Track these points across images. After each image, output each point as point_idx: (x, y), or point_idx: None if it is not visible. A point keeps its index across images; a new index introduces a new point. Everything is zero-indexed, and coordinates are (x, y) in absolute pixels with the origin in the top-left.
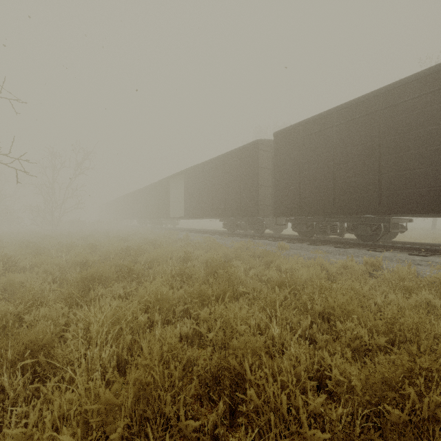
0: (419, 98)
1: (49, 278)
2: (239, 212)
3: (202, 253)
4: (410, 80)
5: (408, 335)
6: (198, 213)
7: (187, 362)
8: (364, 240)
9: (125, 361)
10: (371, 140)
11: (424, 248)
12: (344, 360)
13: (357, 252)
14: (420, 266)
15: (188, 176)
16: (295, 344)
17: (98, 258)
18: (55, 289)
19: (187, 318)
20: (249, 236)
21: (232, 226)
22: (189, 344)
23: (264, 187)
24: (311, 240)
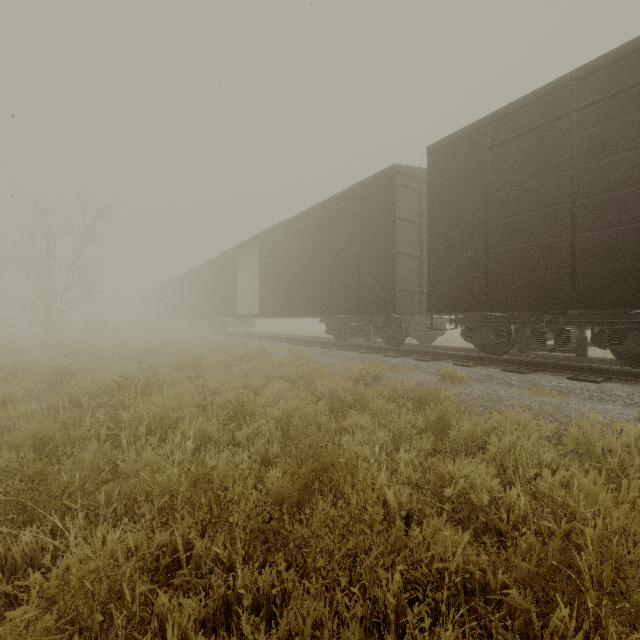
0: None
1: None
2: (356, 305)
3: (282, 390)
4: None
5: None
6: (282, 308)
7: None
8: (639, 364)
9: None
10: None
11: None
12: None
13: (638, 395)
14: None
15: (266, 243)
16: None
17: (24, 413)
18: None
19: None
20: (375, 350)
21: (343, 330)
22: None
23: (406, 257)
24: (505, 360)
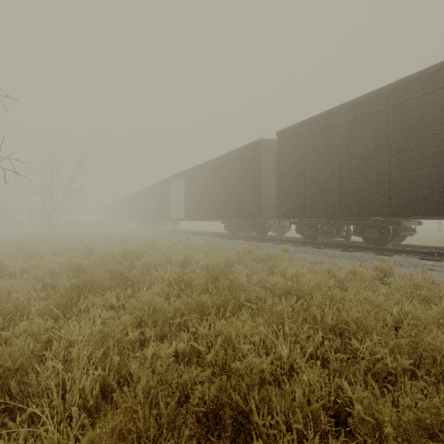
0: (432, 93)
1: (39, 285)
2: (241, 214)
3: (202, 256)
4: (422, 74)
5: (439, 358)
6: (198, 215)
7: (183, 386)
8: (372, 243)
9: (112, 386)
10: (380, 139)
11: (436, 252)
12: (369, 395)
13: (365, 256)
14: (433, 271)
15: (189, 176)
16: (307, 367)
17: (92, 263)
18: (43, 297)
19: (185, 331)
20: (251, 239)
21: (234, 228)
22: (186, 362)
23: (267, 188)
24: (315, 243)
